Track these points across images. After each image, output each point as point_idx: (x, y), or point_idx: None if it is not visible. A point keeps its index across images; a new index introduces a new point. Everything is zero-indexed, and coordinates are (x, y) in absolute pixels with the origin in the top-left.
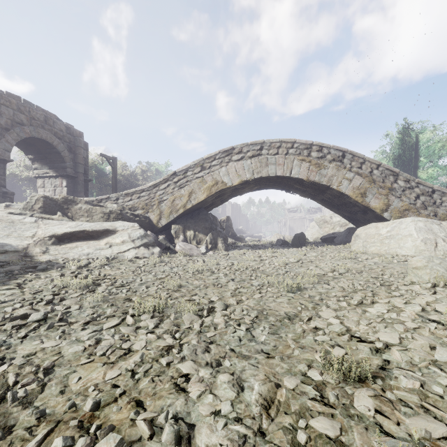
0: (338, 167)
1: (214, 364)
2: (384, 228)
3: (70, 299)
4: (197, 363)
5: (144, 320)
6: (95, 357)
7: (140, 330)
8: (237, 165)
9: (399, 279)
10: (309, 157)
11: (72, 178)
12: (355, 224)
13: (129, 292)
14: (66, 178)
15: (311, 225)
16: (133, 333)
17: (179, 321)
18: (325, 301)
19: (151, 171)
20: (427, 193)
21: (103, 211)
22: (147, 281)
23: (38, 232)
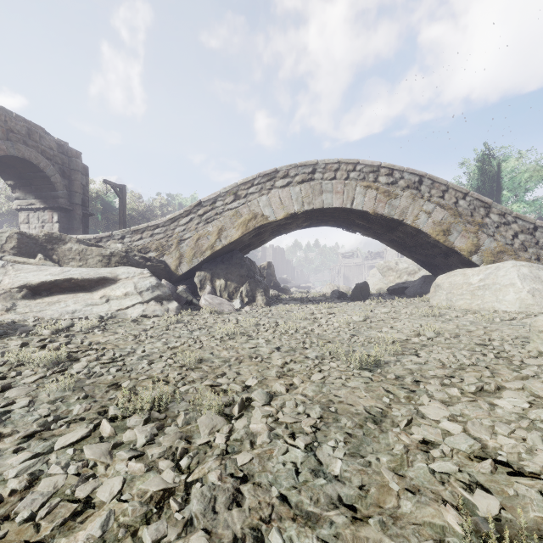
0: (413, 197)
1: (249, 540)
2: (475, 276)
3: (20, 386)
4: (214, 538)
5: (133, 428)
6: (11, 525)
7: (117, 453)
8: (282, 192)
9: (517, 346)
10: (375, 183)
11: (67, 211)
12: (431, 271)
13: (120, 373)
14: (58, 211)
15: (371, 274)
16: (104, 458)
17: (191, 428)
18: (422, 386)
19: (173, 205)
20: (527, 231)
21: (101, 253)
22: (153, 352)
23: (4, 282)
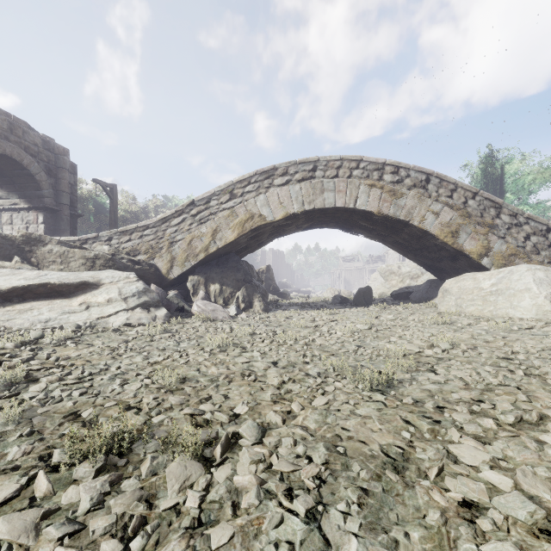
0: (420, 196)
1: None
2: (486, 280)
3: None
4: None
5: (80, 481)
6: None
7: (43, 530)
8: (281, 191)
9: (546, 361)
10: (380, 181)
11: (53, 211)
12: (436, 275)
13: (84, 397)
14: (43, 211)
15: (373, 278)
16: (24, 538)
17: (156, 481)
18: (448, 414)
19: (169, 207)
20: (540, 232)
21: (84, 255)
22: (129, 369)
23: None
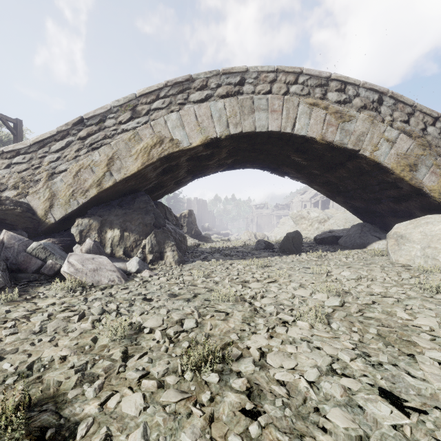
0: (372, 120)
1: None
2: None
3: None
4: None
5: None
6: None
7: None
8: (199, 109)
9: None
10: (324, 100)
11: None
12: (363, 219)
13: None
14: None
15: (282, 222)
16: None
17: None
18: None
19: None
20: None
21: None
22: None
23: None
